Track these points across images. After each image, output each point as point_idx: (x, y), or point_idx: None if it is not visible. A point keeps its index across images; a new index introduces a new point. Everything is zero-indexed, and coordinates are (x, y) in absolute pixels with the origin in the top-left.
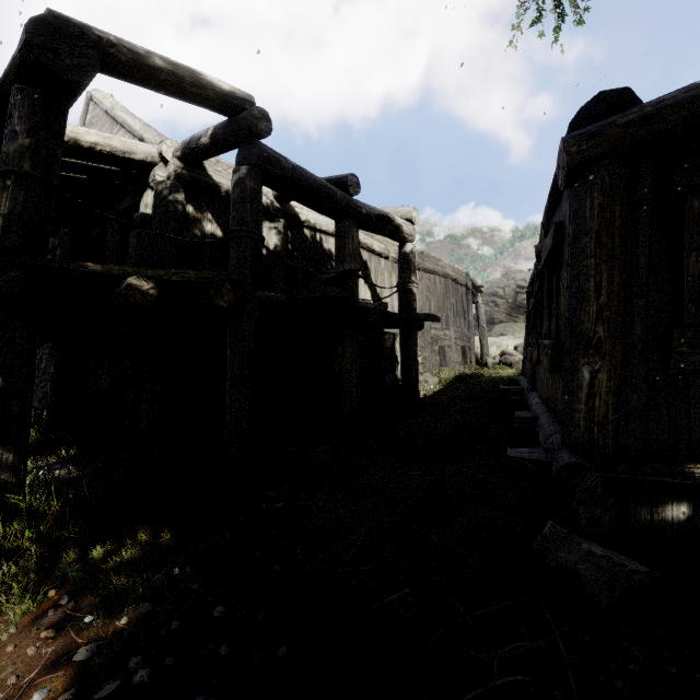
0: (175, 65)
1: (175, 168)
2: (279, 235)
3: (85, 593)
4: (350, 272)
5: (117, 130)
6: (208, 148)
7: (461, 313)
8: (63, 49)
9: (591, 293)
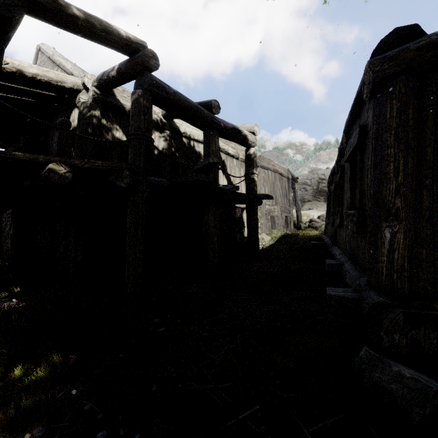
0: (89, 15)
1: (93, 94)
2: (166, 141)
3: (1, 409)
4: (213, 164)
5: (56, 70)
6: (115, 79)
7: (284, 195)
8: None
9: (391, 174)
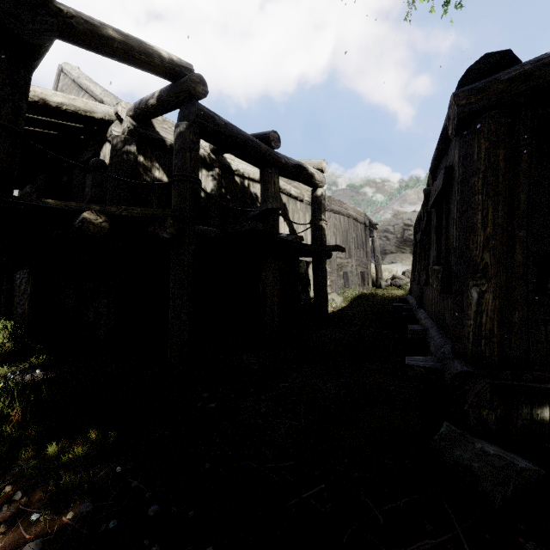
0: (126, 35)
1: (128, 125)
2: (214, 181)
3: (38, 488)
4: (272, 210)
5: (82, 95)
6: (155, 108)
7: (360, 245)
8: (26, 16)
9: (478, 225)
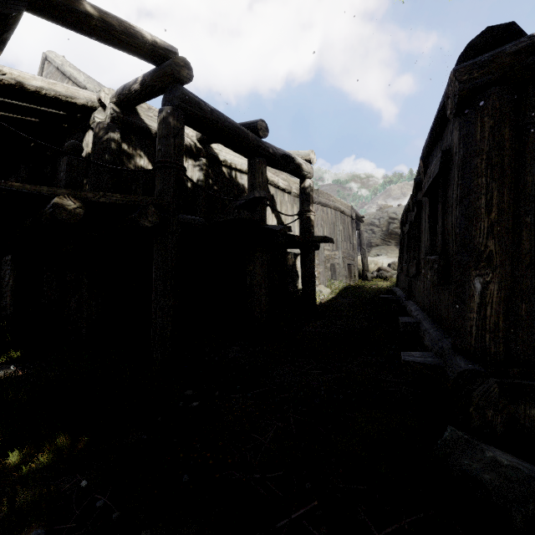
0: (105, 13)
1: (112, 112)
2: (201, 171)
3: None
4: (260, 199)
5: (66, 83)
6: (139, 93)
7: (347, 238)
8: None
9: (482, 210)
